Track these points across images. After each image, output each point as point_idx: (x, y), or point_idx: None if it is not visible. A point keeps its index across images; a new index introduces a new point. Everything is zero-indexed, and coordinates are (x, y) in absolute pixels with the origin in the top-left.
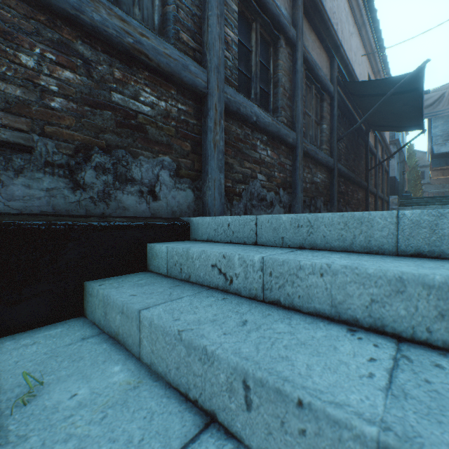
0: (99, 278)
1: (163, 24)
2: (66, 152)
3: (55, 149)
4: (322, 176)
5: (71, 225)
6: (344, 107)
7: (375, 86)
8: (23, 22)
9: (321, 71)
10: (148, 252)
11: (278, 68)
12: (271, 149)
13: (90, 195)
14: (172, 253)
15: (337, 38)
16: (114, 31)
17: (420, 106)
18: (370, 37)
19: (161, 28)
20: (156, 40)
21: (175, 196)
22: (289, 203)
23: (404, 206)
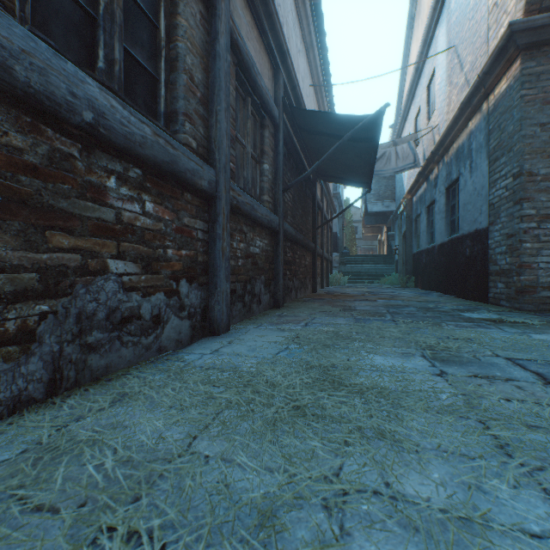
0: None
1: None
2: None
3: None
4: (263, 243)
5: None
6: (292, 145)
7: (329, 124)
8: None
9: (262, 79)
10: None
11: (177, 31)
12: (157, 199)
13: None
14: None
15: (283, 38)
16: None
17: (372, 162)
18: (319, 66)
19: None
20: None
21: None
22: (203, 303)
23: (344, 264)
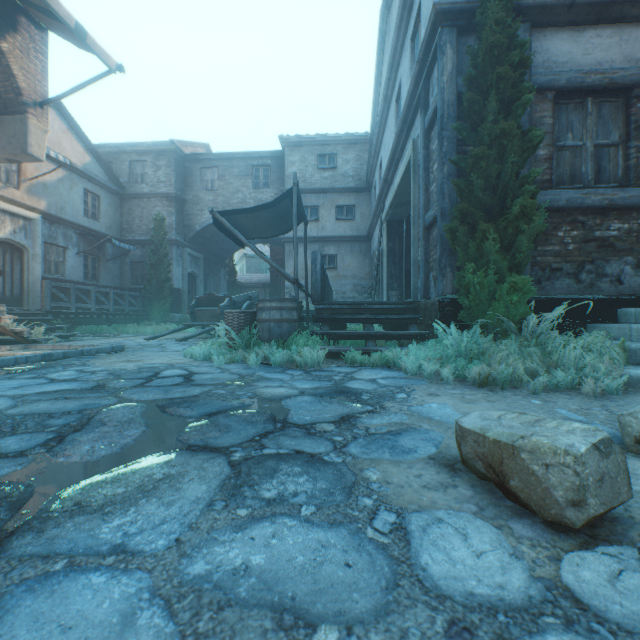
0: (592, 323)
1: (624, 172)
2: (573, 267)
3: (569, 267)
4: None
5: (580, 299)
6: None
7: None
8: (558, 220)
9: None
10: (618, 313)
11: None
12: None
13: (583, 285)
14: (638, 311)
15: None
16: (596, 203)
17: None
18: None
19: (623, 176)
20: (622, 192)
21: (635, 280)
22: None
23: None
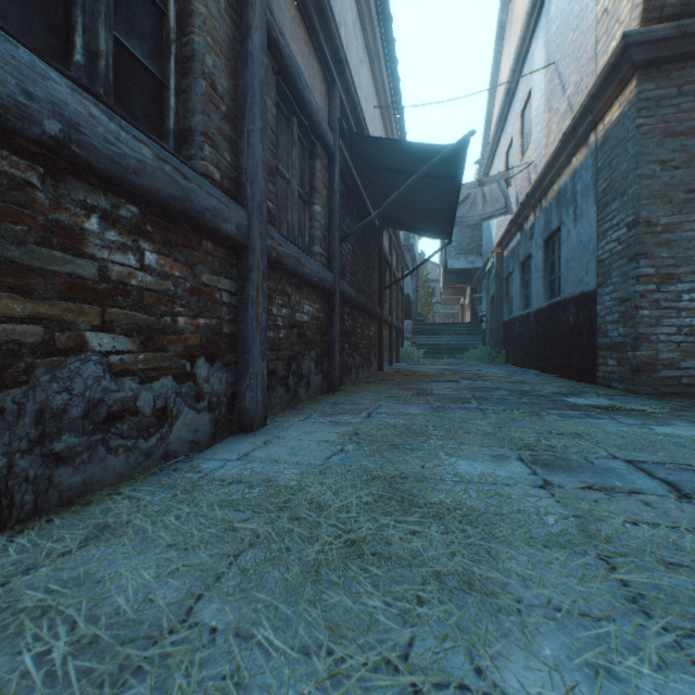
0: None
1: None
2: None
3: None
4: (313, 308)
5: None
6: (352, 181)
7: (399, 156)
8: None
9: (311, 94)
10: None
11: (193, 20)
12: (163, 248)
13: None
14: None
15: (340, 42)
16: None
17: (453, 206)
18: (386, 83)
19: None
20: None
21: None
22: (230, 389)
23: (419, 334)
